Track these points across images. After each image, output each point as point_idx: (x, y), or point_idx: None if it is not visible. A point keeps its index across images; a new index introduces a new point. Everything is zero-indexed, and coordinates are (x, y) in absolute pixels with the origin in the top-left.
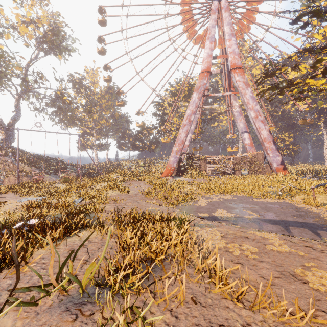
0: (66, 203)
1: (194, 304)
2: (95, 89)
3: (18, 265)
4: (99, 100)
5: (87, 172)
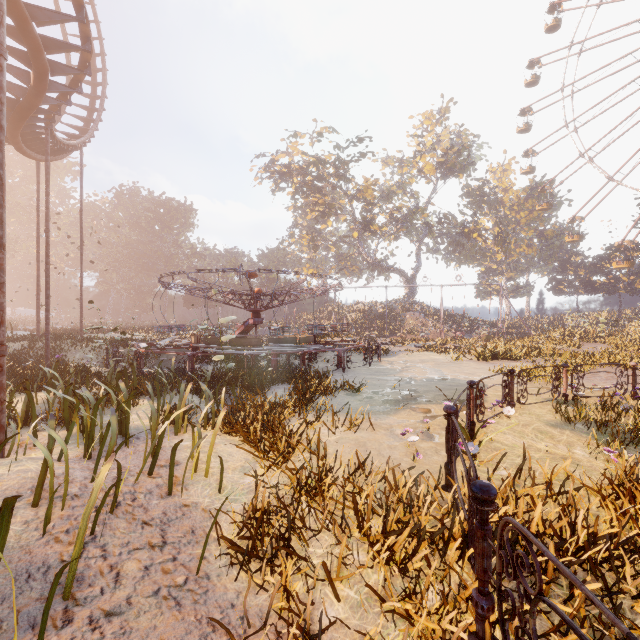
0: (521, 348)
1: (611, 368)
2: (507, 199)
3: (539, 349)
4: (515, 214)
5: (502, 332)
